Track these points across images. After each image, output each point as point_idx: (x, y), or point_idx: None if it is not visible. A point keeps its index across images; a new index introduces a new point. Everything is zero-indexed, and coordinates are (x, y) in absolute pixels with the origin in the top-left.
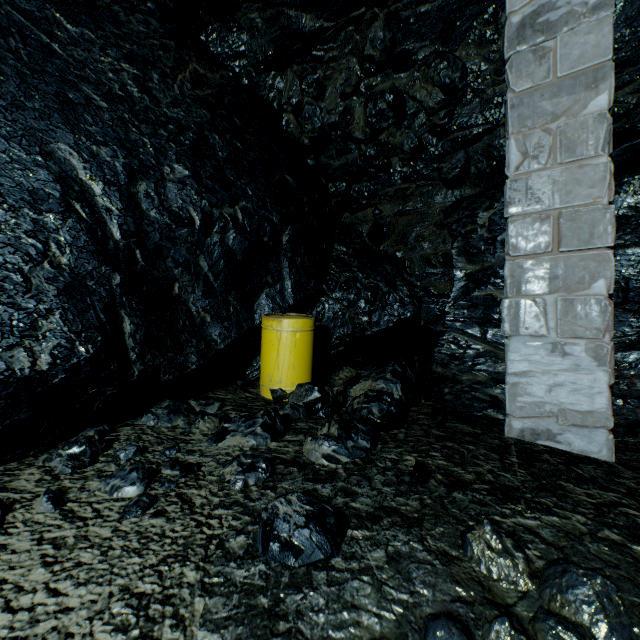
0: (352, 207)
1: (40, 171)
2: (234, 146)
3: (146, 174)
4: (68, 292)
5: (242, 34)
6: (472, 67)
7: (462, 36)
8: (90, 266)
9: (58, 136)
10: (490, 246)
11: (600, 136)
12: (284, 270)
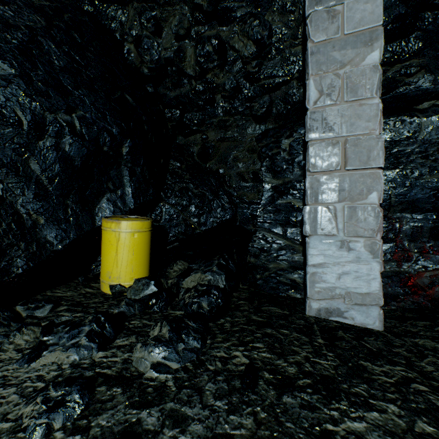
0: (185, 131)
1: None
2: (73, 58)
3: None
4: None
5: None
6: (276, 30)
7: (269, 4)
8: None
9: None
10: (290, 166)
11: (374, 82)
12: (125, 178)
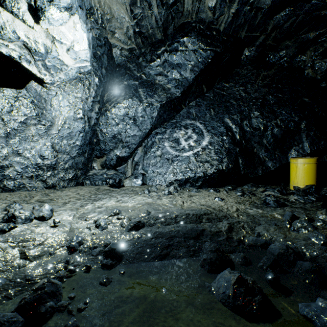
0: None
1: (222, 127)
2: (277, 97)
3: (245, 118)
4: (227, 153)
5: (282, 51)
6: None
7: None
8: (231, 147)
9: (225, 117)
10: None
11: None
12: (303, 138)
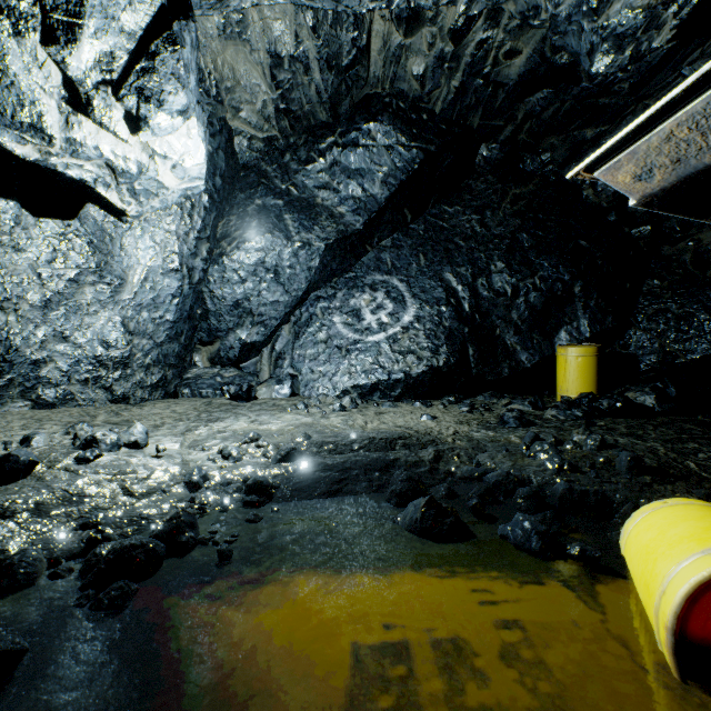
0: (667, 242)
1: (439, 289)
2: (536, 236)
3: (481, 274)
4: (448, 337)
5: (546, 153)
6: None
7: None
8: (456, 325)
9: (445, 270)
10: None
11: None
12: (578, 312)
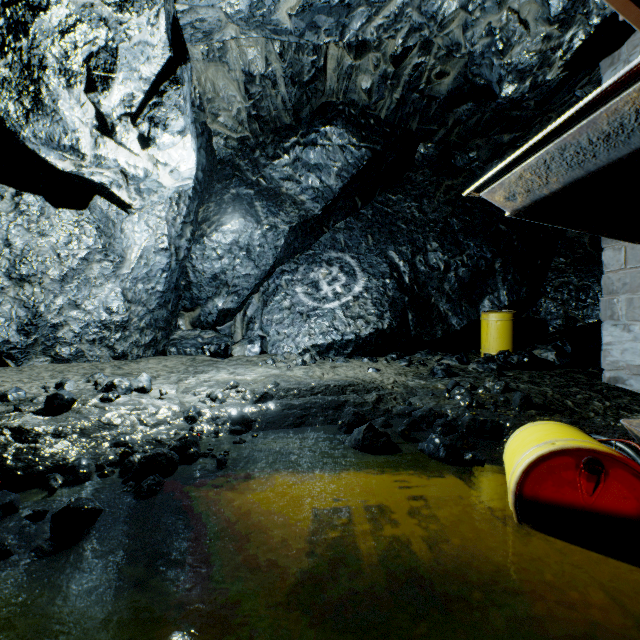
0: None
1: (384, 264)
2: (464, 221)
3: (419, 252)
4: (391, 305)
5: (472, 152)
6: None
7: None
8: (398, 295)
9: (389, 249)
10: None
11: None
12: (499, 284)
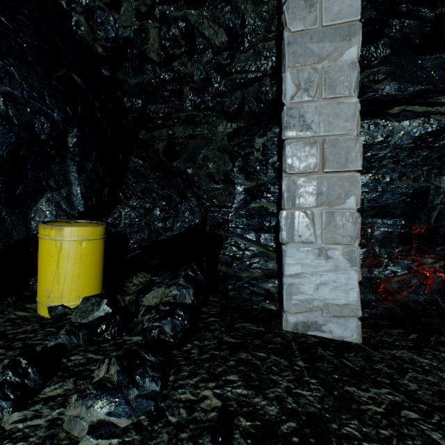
0: (149, 125)
1: None
2: None
3: None
4: None
5: None
6: (249, 20)
7: None
8: None
9: None
10: (264, 167)
11: (353, 80)
12: (71, 174)
